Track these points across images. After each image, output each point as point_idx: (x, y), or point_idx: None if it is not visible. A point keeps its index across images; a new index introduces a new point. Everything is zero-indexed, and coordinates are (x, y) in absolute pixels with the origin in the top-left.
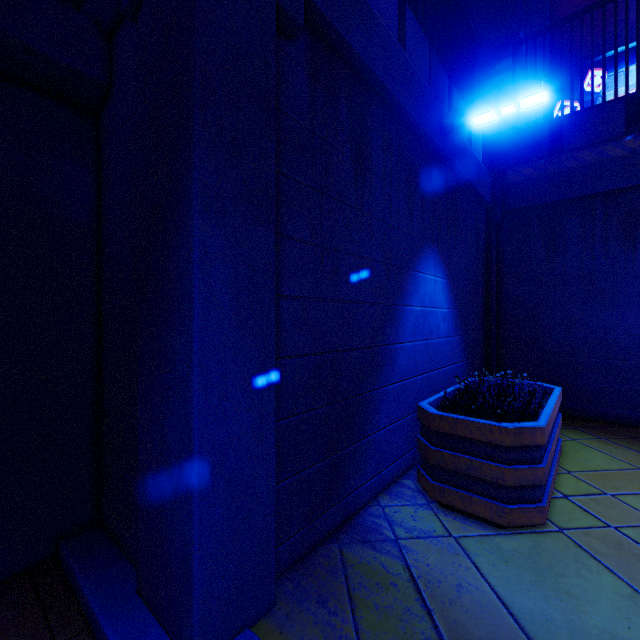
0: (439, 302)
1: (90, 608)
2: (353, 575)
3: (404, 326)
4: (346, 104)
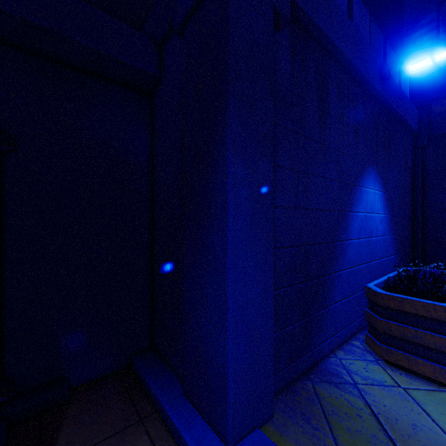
0: (377, 209)
1: (157, 399)
2: (326, 404)
3: (352, 227)
4: (313, 69)
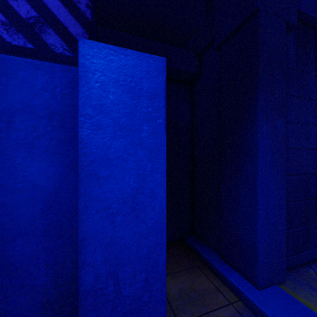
0: None
1: (205, 258)
2: None
3: None
4: (313, 49)
